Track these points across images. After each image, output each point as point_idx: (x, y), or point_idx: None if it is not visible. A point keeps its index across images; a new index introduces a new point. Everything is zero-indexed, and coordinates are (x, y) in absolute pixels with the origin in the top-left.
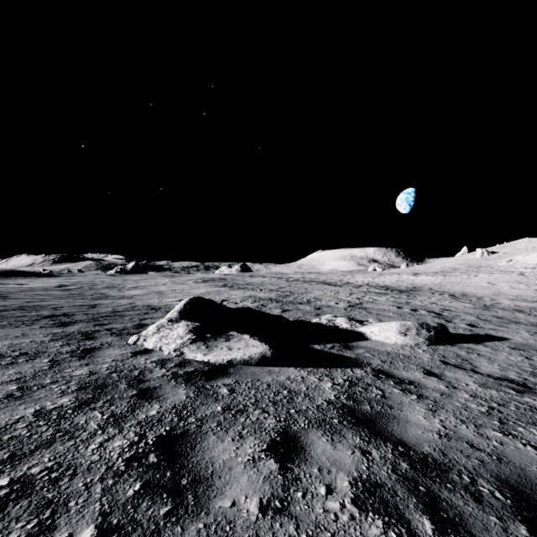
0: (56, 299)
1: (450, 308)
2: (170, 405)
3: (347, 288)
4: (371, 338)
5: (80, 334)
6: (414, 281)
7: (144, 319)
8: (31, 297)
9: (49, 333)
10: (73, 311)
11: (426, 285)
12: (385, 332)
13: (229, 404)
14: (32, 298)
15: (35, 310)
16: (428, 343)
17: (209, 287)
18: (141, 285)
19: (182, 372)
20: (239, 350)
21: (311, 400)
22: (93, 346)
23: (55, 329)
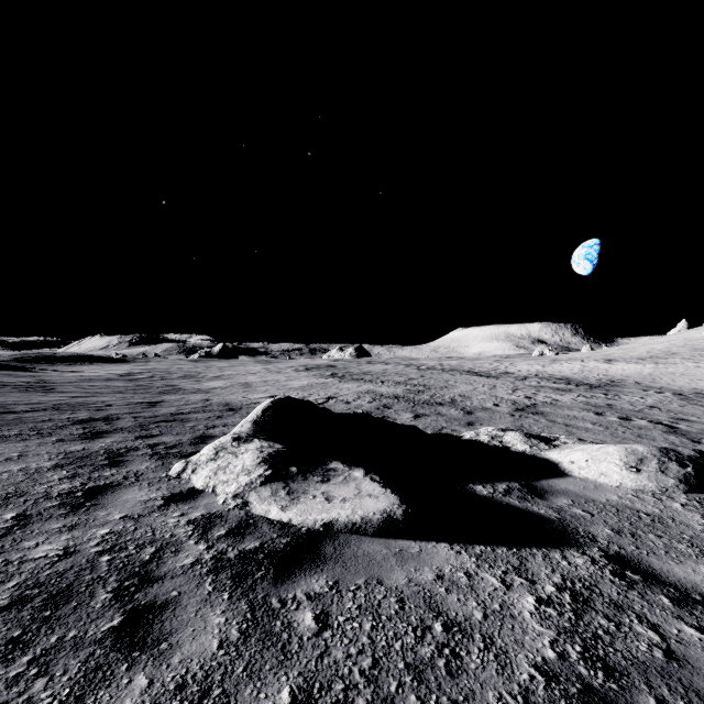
0: (112, 393)
1: (687, 416)
2: (174, 678)
3: (507, 380)
4: (572, 473)
5: (105, 454)
6: (609, 371)
7: (213, 426)
8: (82, 390)
9: (61, 452)
10: (121, 413)
11: (629, 377)
12: (598, 464)
13: (311, 678)
14: (82, 391)
15: (72, 410)
16: (685, 489)
17: (312, 377)
18: (226, 374)
19: (235, 552)
20: (344, 502)
21: (503, 664)
22: (110, 480)
23: (75, 444)
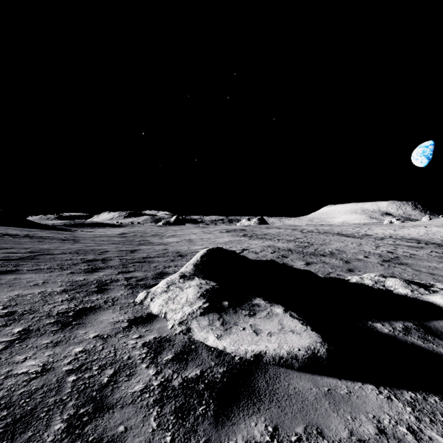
0: (111, 244)
1: None
2: None
3: (369, 240)
4: None
5: (96, 284)
6: None
7: (168, 266)
8: (94, 242)
9: (69, 281)
10: (113, 256)
11: None
12: None
13: None
14: (94, 243)
15: (85, 253)
16: None
17: (231, 236)
18: (177, 234)
19: (178, 379)
20: (271, 336)
21: None
22: (94, 303)
23: (80, 276)
